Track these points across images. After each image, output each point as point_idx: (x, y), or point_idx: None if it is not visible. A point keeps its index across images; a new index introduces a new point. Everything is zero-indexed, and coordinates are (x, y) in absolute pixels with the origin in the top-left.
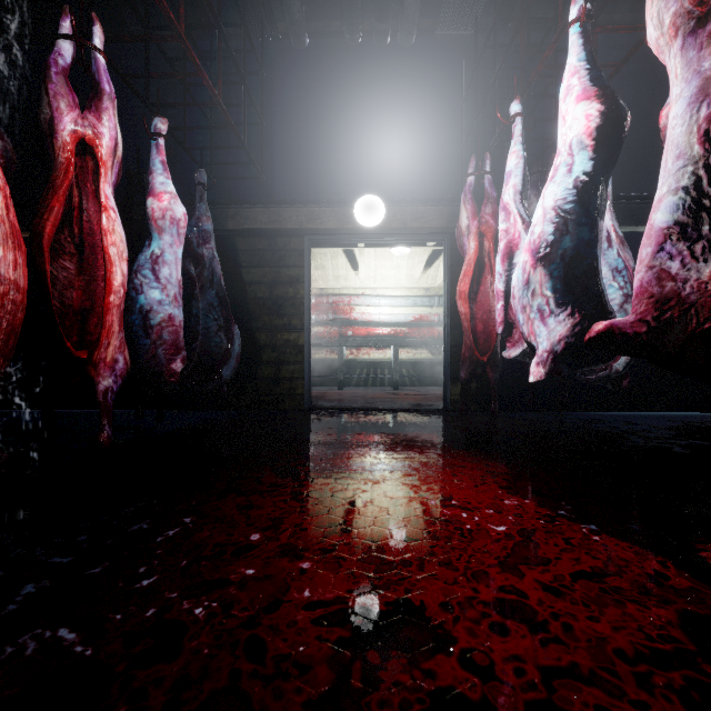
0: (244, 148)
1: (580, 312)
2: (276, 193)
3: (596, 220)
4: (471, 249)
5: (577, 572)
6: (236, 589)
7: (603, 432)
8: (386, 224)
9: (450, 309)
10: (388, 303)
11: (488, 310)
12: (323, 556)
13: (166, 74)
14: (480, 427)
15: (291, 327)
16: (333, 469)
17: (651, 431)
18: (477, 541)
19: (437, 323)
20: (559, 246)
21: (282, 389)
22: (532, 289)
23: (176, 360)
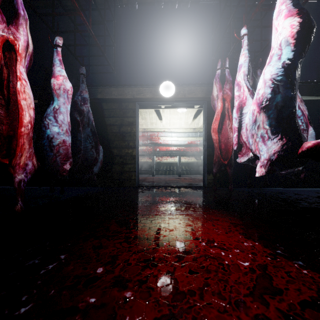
0: (104, 56)
1: (286, 137)
2: (121, 81)
3: (295, 85)
4: (219, 106)
5: (302, 301)
6: (80, 317)
7: (285, 199)
8: (175, 96)
9: (206, 137)
10: (176, 135)
11: (227, 137)
12: (140, 286)
13: (61, 13)
14: (222, 196)
15: (129, 146)
16: (148, 221)
17: (309, 198)
18: (233, 274)
19: (199, 145)
20: (274, 99)
21: (125, 176)
22: (258, 124)
23: (66, 163)
